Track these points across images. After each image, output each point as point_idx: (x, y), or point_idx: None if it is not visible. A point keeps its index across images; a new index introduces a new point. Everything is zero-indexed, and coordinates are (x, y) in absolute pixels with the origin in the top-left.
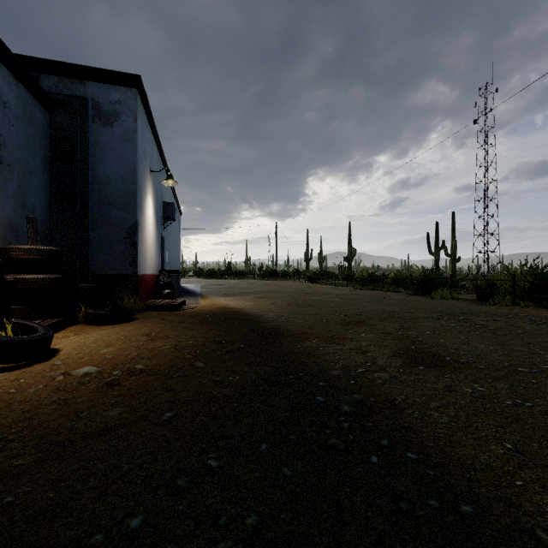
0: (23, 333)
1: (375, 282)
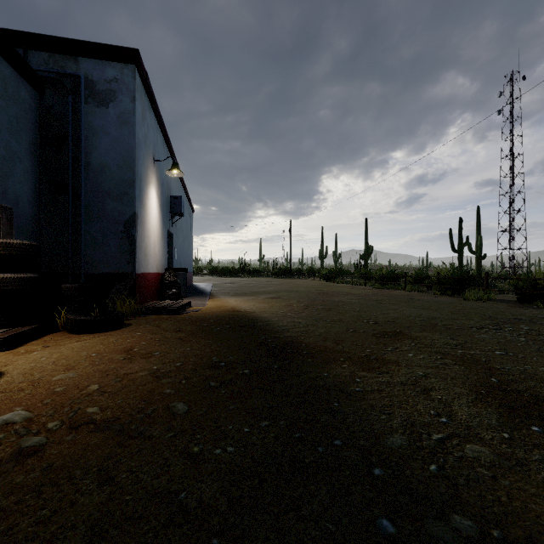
0: None
1: (395, 280)
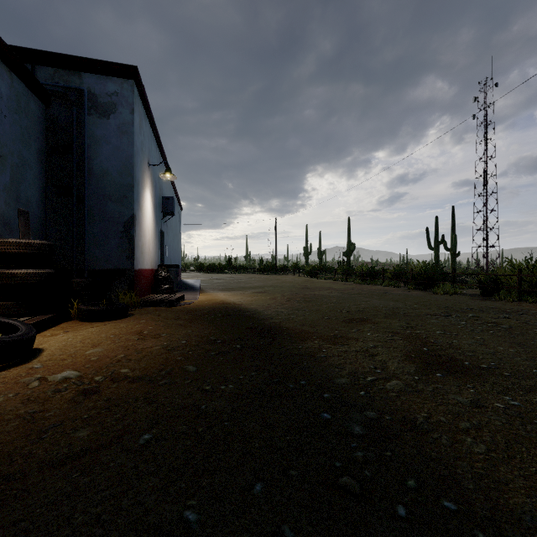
0: (5, 332)
1: (375, 276)
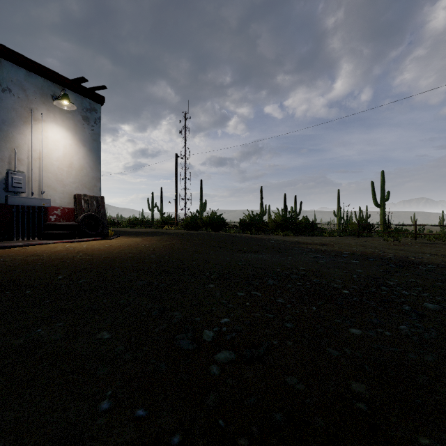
0: None
1: (115, 224)
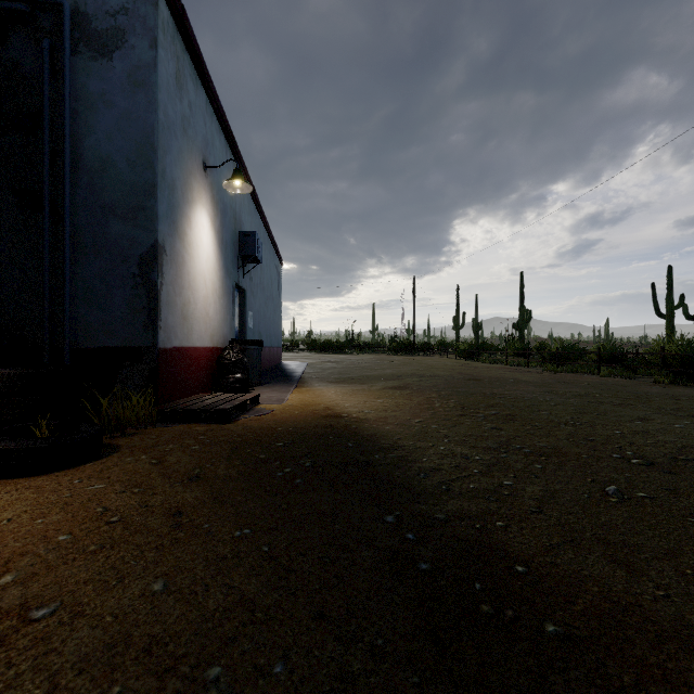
0: None
1: (576, 359)
